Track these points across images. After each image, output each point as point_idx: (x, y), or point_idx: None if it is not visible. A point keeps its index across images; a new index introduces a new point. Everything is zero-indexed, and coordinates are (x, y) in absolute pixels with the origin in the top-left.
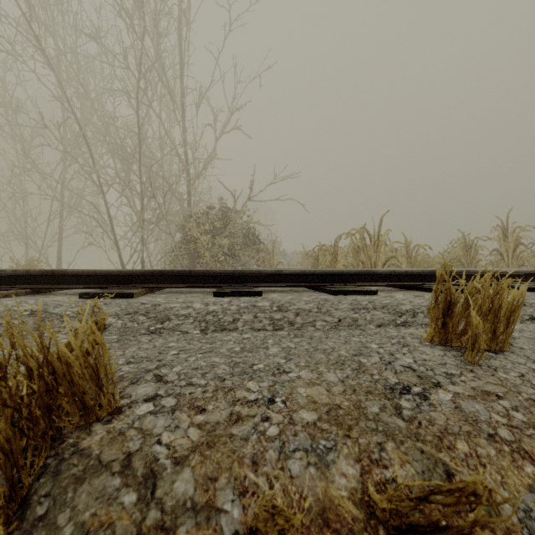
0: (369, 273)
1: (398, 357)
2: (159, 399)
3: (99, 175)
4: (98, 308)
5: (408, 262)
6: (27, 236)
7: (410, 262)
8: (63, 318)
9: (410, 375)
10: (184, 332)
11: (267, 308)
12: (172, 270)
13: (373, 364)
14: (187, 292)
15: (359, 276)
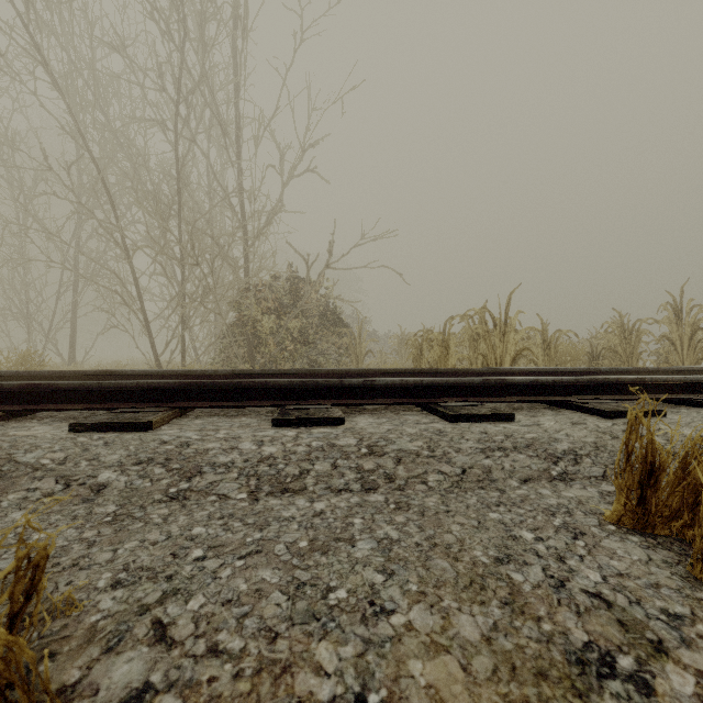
0: (501, 384)
1: (573, 566)
2: (148, 702)
3: (124, 235)
4: (33, 528)
5: (545, 355)
6: (29, 314)
7: (549, 354)
8: (35, 473)
9: (604, 620)
10: (222, 496)
11: (352, 451)
12: (213, 381)
13: (534, 589)
14: (235, 414)
15: (485, 387)
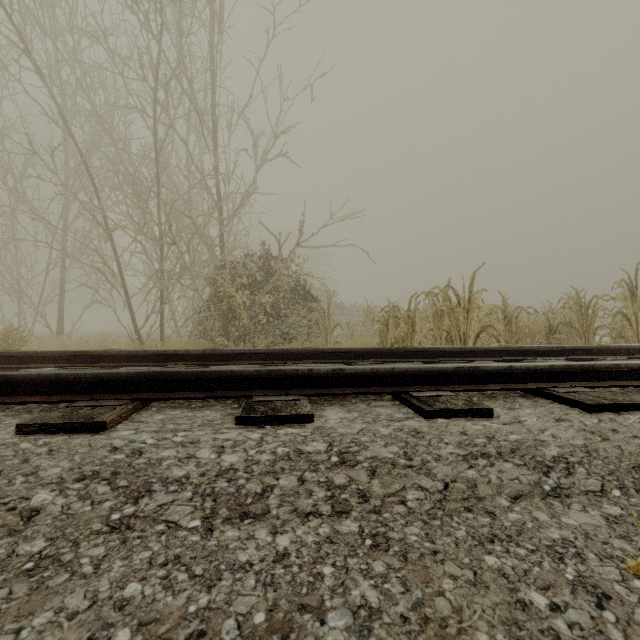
0: (474, 371)
1: None
2: None
3: (106, 215)
4: None
5: (506, 330)
6: (20, 289)
7: (510, 330)
8: None
9: None
10: (172, 524)
11: (321, 460)
12: (177, 371)
13: None
14: (200, 405)
15: (457, 375)
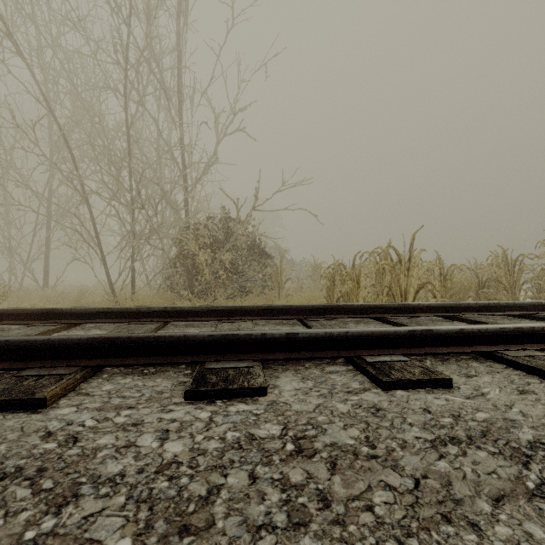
0: (426, 335)
1: None
2: None
3: (83, 182)
4: None
5: (442, 286)
6: (11, 248)
7: (445, 285)
8: None
9: None
10: (96, 544)
11: (274, 448)
12: (129, 337)
13: None
14: (152, 371)
15: (410, 338)
